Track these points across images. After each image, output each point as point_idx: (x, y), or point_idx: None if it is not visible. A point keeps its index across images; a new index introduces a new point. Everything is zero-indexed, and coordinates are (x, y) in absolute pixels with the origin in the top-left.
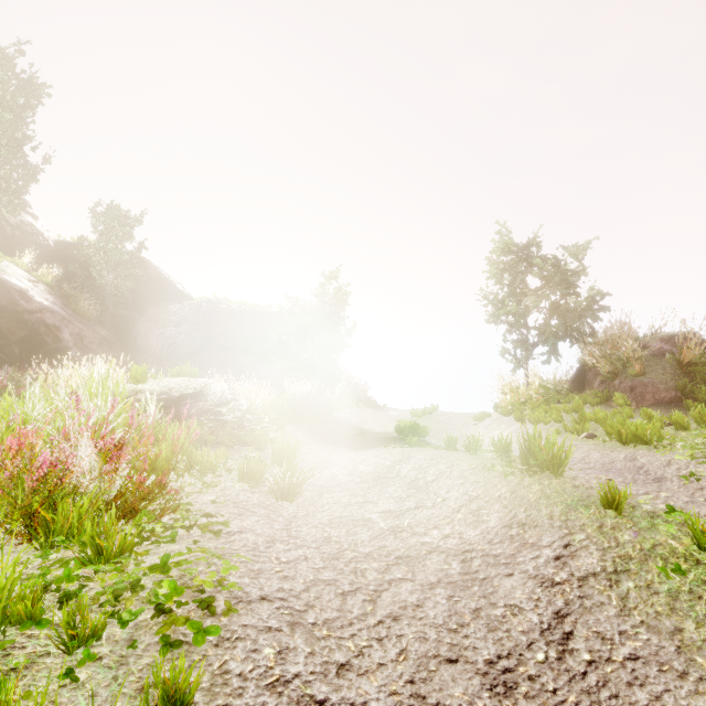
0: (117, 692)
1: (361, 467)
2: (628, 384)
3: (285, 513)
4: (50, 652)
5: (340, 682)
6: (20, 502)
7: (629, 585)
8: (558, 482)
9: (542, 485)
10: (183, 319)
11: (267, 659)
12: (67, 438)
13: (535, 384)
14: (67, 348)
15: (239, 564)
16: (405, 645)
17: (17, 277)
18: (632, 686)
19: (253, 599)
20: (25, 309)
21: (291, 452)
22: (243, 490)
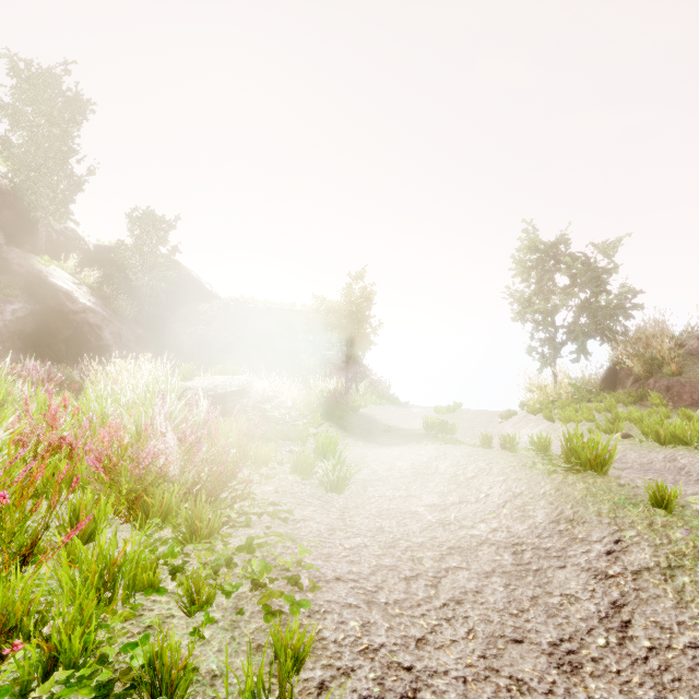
0: (238, 649)
1: (398, 462)
2: (663, 383)
3: (336, 504)
4: (174, 614)
5: (420, 653)
6: (123, 487)
7: (684, 579)
8: (603, 481)
9: (586, 484)
10: (213, 318)
11: (354, 630)
12: (163, 432)
13: (564, 383)
14: (108, 346)
15: (310, 548)
16: (472, 626)
17: (63, 280)
18: (694, 671)
19: (329, 579)
20: (71, 310)
21: (332, 447)
22: (295, 482)
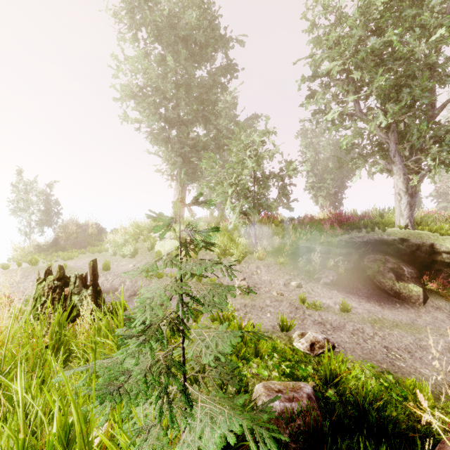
0: None
1: None
2: (73, 242)
3: None
4: None
5: None
6: None
7: None
8: (38, 267)
9: (33, 268)
10: None
11: None
12: None
13: (34, 245)
14: None
15: None
16: None
17: None
18: None
19: None
20: None
21: None
22: None
